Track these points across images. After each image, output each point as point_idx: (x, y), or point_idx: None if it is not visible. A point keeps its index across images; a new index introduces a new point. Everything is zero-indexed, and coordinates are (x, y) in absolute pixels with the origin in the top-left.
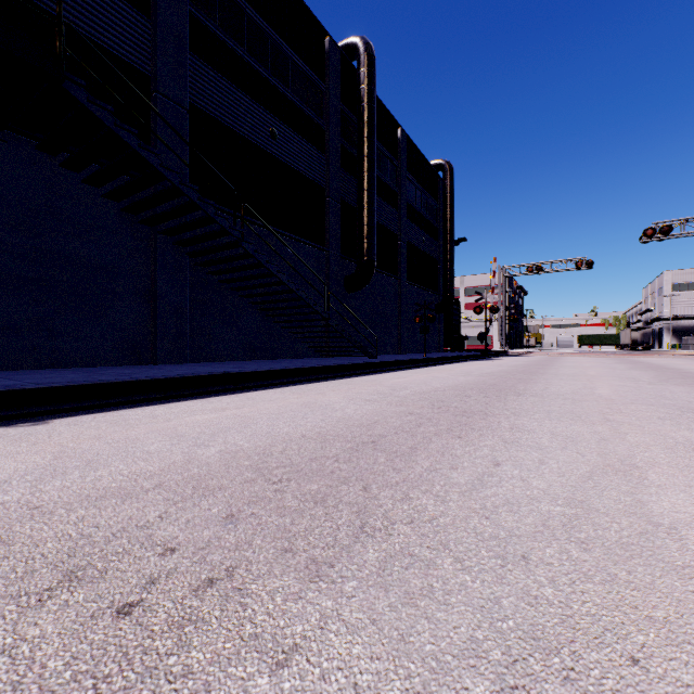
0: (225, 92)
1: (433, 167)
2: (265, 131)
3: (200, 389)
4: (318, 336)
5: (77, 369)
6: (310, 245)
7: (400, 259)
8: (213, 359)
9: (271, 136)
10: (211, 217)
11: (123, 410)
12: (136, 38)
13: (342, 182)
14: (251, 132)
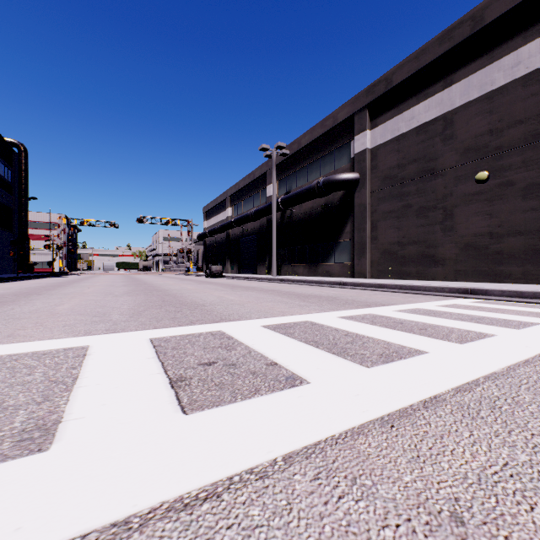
0: None
1: (10, 145)
2: None
3: None
4: None
5: None
6: None
7: None
8: None
9: None
10: None
11: None
12: None
13: None
14: None
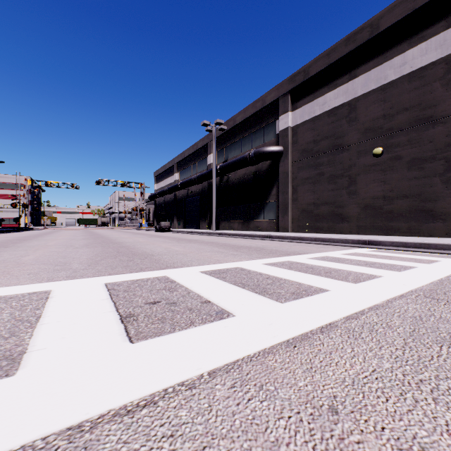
0: None
1: None
2: None
3: None
4: None
5: None
6: None
7: None
8: None
9: None
10: None
11: None
12: None
13: None
14: None
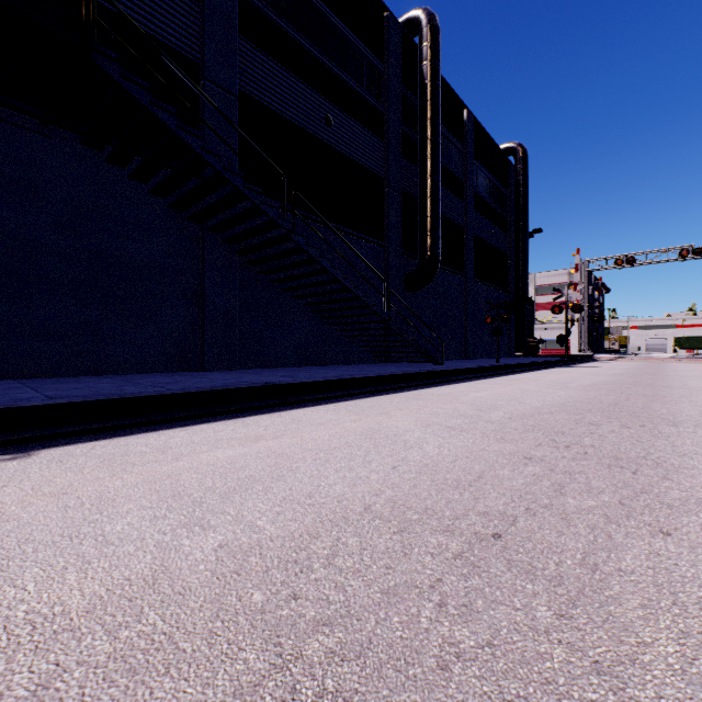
0: (276, 77)
1: (503, 151)
2: (319, 118)
3: (237, 405)
4: (376, 340)
5: (121, 376)
6: (368, 241)
7: (466, 254)
8: (263, 365)
9: (326, 122)
10: (258, 206)
11: (135, 435)
12: (183, 23)
13: (402, 171)
14: (304, 120)
